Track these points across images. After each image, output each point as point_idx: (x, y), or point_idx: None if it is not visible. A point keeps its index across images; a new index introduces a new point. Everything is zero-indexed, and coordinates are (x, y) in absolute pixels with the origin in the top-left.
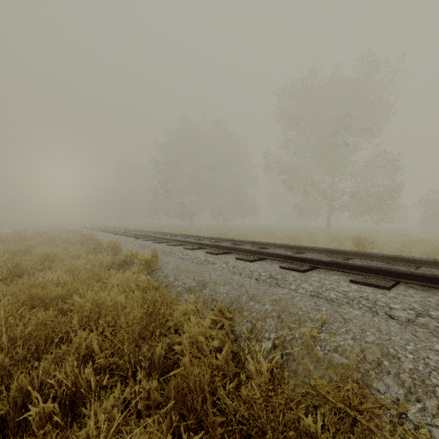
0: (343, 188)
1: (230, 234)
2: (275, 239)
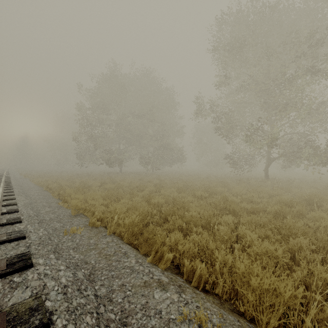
0: (284, 135)
1: (159, 201)
2: (262, 232)
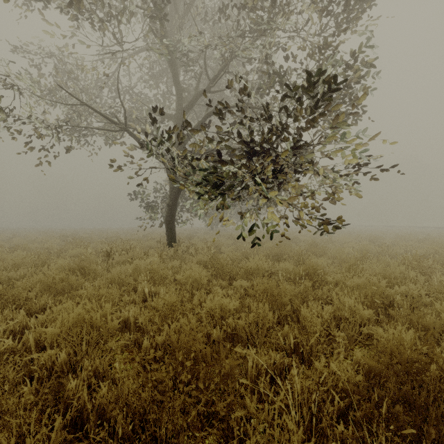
0: None
1: None
2: None
